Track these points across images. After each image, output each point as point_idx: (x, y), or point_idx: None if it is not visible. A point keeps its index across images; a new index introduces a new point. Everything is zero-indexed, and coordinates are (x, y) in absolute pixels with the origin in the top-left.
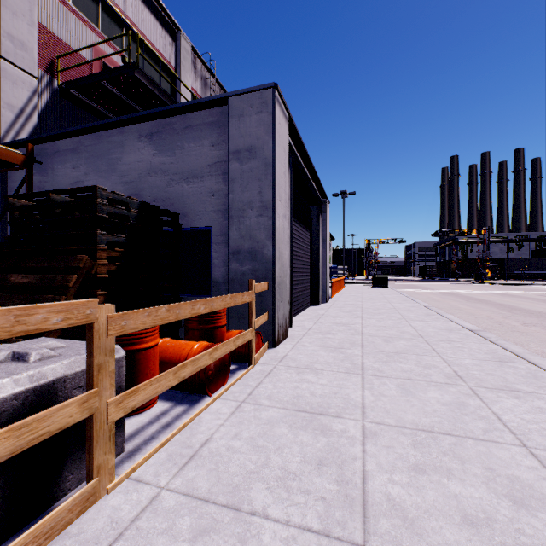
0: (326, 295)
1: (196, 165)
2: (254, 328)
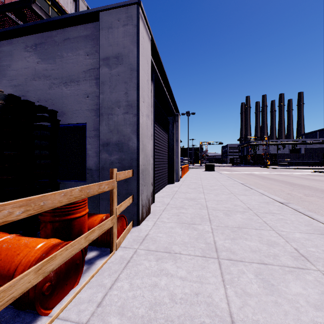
0: (178, 177)
1: (73, 71)
2: (116, 215)
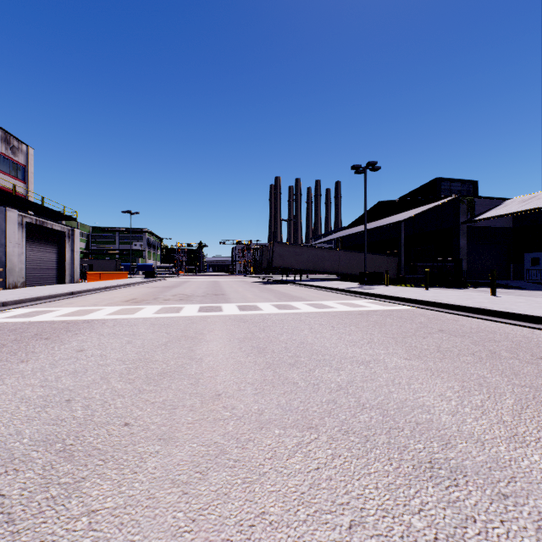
0: (74, 279)
1: None
2: None
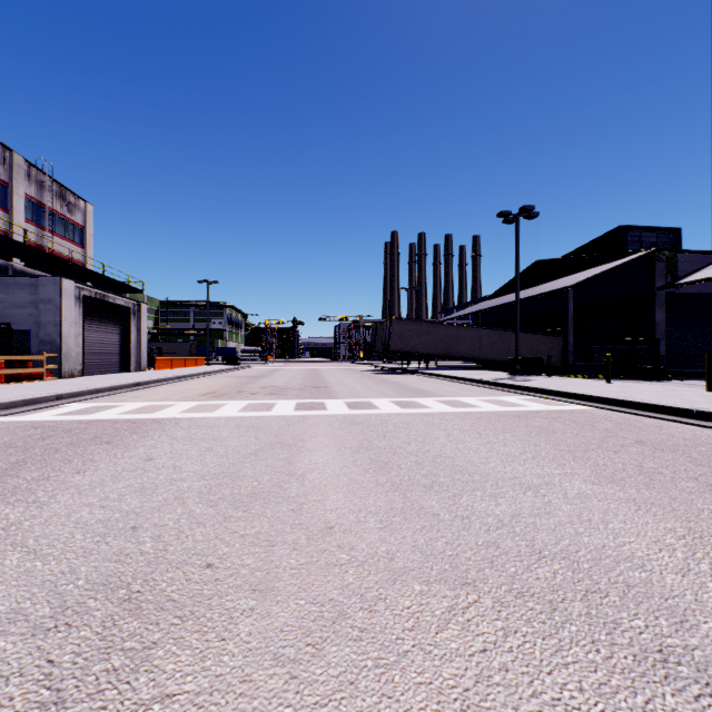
0: (141, 367)
1: (22, 301)
2: (46, 369)
